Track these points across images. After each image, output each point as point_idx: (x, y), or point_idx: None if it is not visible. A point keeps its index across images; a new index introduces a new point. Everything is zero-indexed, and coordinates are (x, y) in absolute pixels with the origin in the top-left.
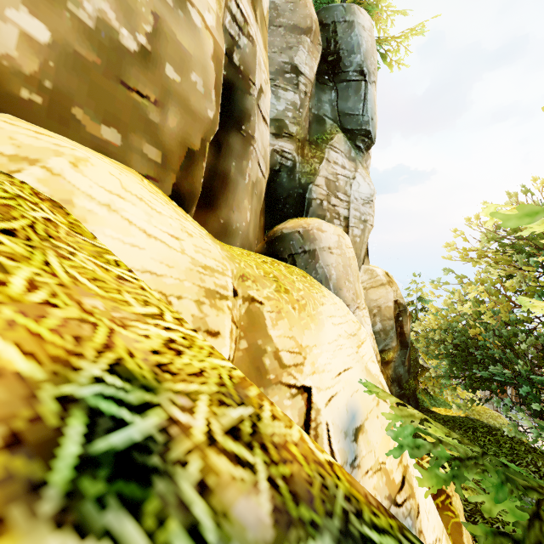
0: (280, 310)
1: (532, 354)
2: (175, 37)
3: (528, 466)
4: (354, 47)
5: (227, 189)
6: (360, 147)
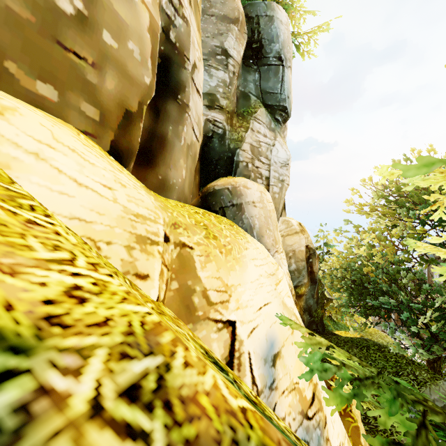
0: (208, 254)
1: (411, 286)
2: (112, 6)
3: (408, 375)
4: (274, 37)
5: (165, 150)
6: (279, 120)
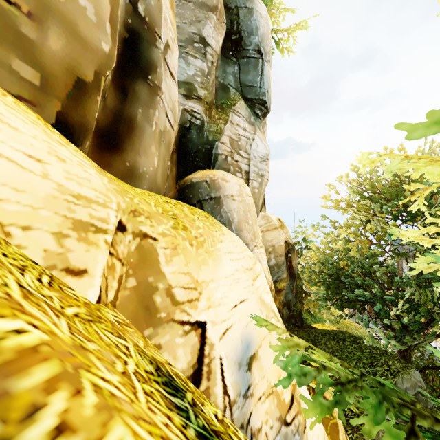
0: (176, 246)
1: (384, 279)
2: None
3: (382, 365)
4: (253, 29)
5: (133, 134)
6: (258, 114)
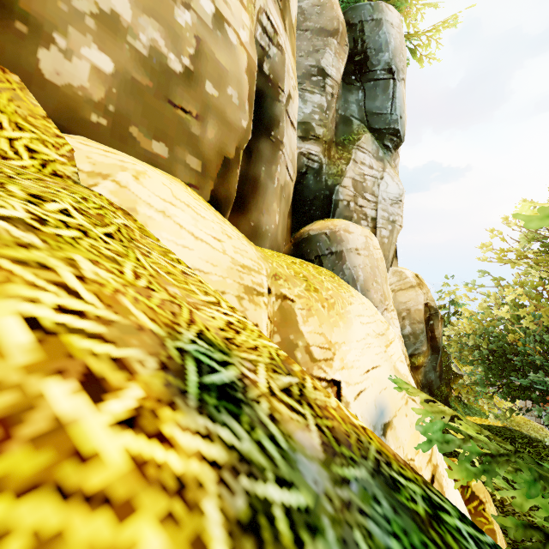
0: (310, 308)
1: None
2: (214, 56)
3: None
4: (382, 45)
5: (257, 194)
6: (388, 146)
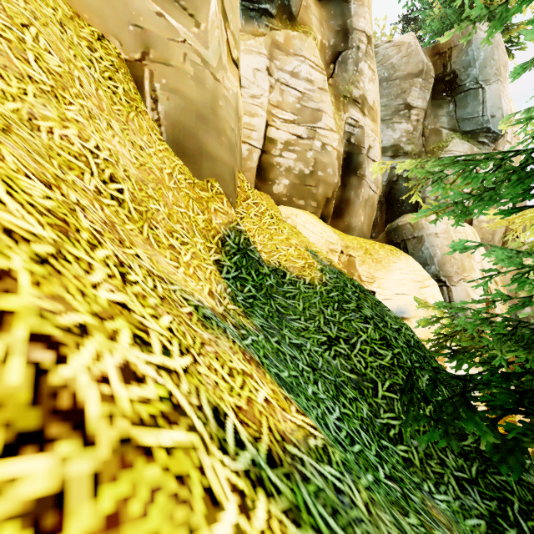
0: (364, 261)
1: None
2: (321, 161)
3: None
4: (471, 62)
5: (349, 207)
6: (484, 142)
